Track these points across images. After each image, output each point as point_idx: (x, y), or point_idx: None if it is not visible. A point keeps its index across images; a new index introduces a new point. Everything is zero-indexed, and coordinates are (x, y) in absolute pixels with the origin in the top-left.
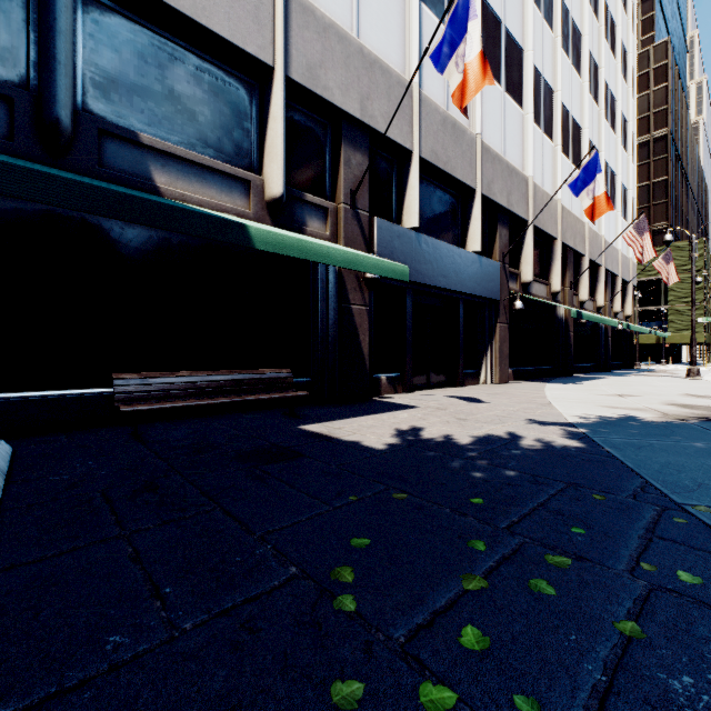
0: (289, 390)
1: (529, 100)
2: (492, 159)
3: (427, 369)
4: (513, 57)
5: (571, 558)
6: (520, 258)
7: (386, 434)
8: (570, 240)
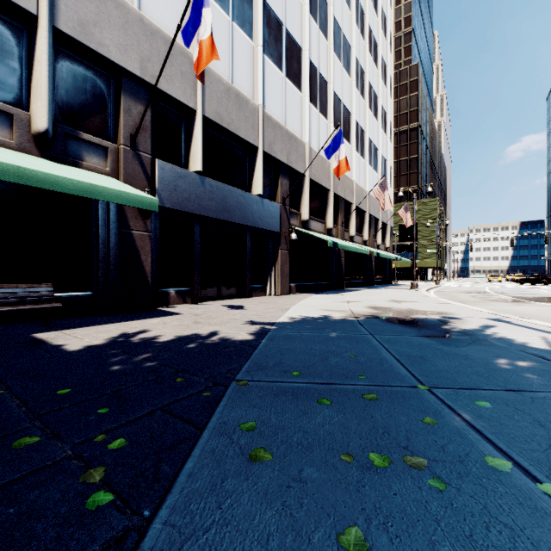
0: (47, 302)
1: (306, 86)
2: (273, 126)
3: (218, 284)
4: (293, 52)
5: (46, 437)
6: (300, 202)
7: (103, 338)
8: (341, 192)
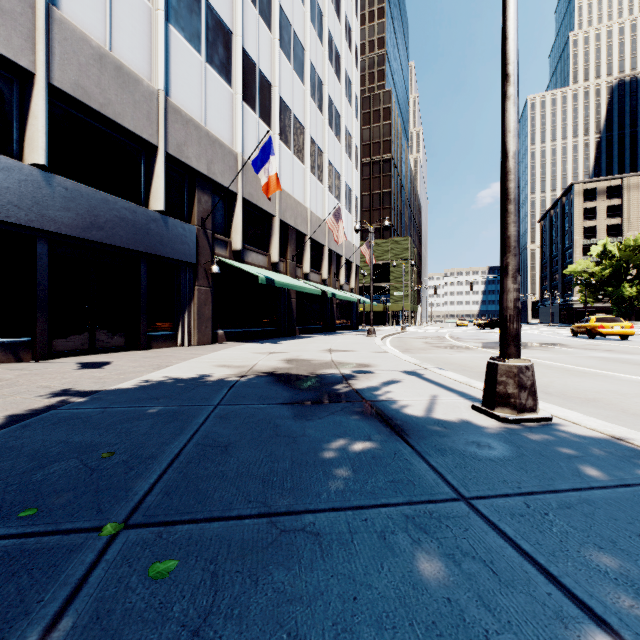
0: None
1: (238, 81)
2: (185, 122)
3: (90, 332)
4: (219, 34)
5: None
6: (231, 227)
7: None
8: (291, 219)
